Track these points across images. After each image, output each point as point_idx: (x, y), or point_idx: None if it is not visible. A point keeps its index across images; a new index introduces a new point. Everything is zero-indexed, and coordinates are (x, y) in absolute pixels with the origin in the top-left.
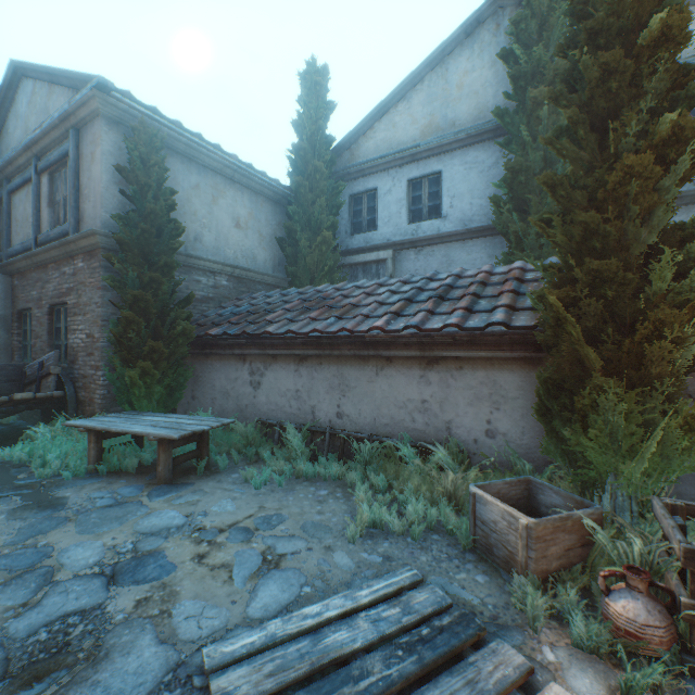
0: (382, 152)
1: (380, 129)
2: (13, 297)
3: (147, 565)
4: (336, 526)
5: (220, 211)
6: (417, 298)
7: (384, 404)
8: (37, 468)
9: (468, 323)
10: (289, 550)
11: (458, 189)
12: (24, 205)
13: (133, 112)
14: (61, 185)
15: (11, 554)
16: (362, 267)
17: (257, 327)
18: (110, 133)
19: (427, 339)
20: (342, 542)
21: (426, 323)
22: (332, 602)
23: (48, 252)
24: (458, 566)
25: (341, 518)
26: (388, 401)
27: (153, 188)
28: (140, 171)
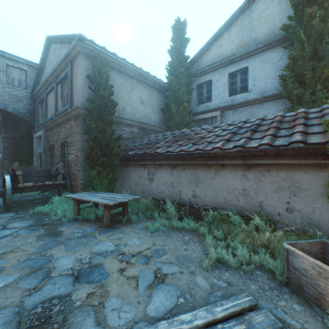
0: (214, 61)
1: (213, 49)
2: (48, 140)
3: (94, 272)
4: (195, 259)
5: (134, 96)
6: (238, 131)
7: (220, 191)
8: (53, 216)
9: (275, 142)
10: (169, 271)
11: (258, 75)
12: (52, 99)
13: (94, 50)
14: (65, 88)
15: (34, 258)
16: (203, 121)
17: (151, 150)
18: (84, 61)
19: (247, 153)
20: (200, 270)
21: (247, 144)
22: (198, 313)
23: (60, 119)
24: (278, 295)
25: (198, 254)
26: (222, 189)
27: (103, 84)
28: (97, 77)
